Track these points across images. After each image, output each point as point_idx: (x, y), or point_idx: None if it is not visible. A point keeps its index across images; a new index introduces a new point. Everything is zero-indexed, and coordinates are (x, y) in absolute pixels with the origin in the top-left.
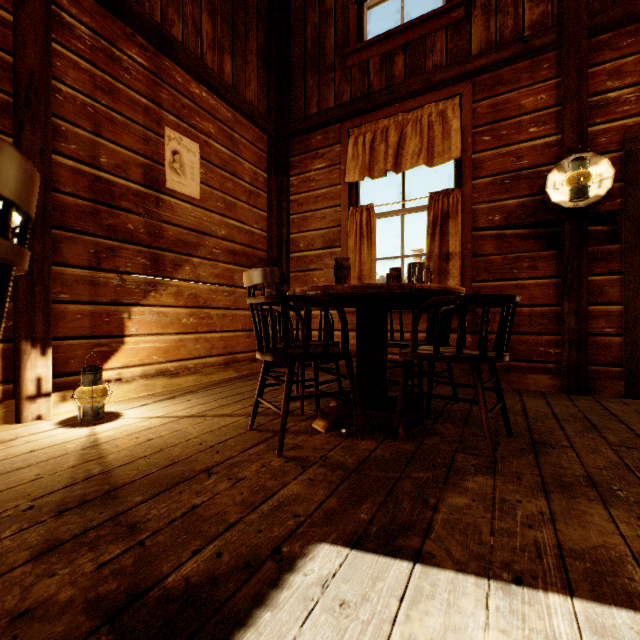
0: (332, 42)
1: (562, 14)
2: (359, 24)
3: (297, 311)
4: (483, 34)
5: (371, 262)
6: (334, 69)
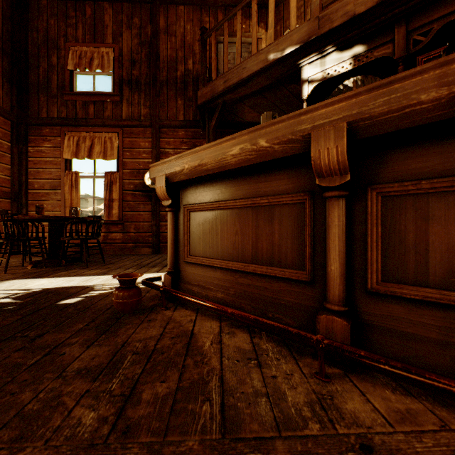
0: (56, 83)
1: (152, 116)
2: (72, 80)
3: (19, 224)
4: (127, 111)
5: (78, 199)
6: (57, 97)
